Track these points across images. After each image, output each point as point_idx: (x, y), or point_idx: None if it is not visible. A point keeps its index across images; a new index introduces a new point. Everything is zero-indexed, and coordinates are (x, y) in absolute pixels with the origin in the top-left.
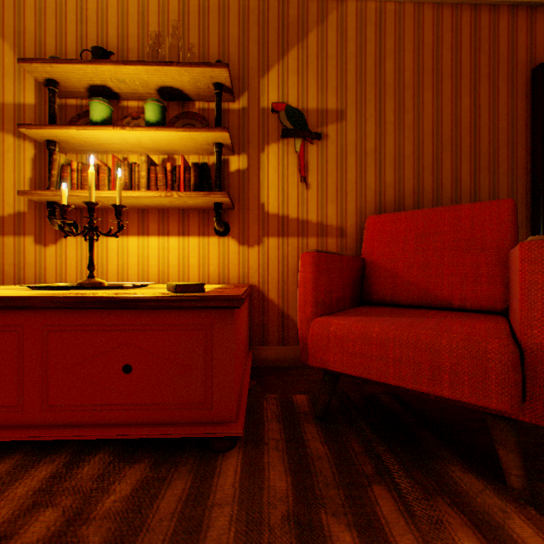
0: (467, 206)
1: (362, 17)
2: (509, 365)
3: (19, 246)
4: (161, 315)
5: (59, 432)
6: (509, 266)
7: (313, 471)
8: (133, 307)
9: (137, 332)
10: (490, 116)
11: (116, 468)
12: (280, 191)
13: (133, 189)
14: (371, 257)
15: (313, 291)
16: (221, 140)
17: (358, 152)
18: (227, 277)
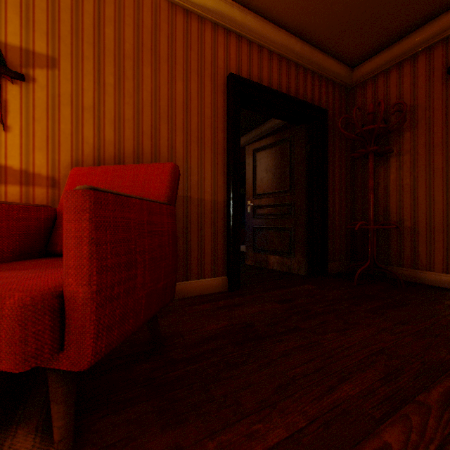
0: (145, 166)
1: None
2: (18, 320)
3: None
4: None
5: None
6: None
7: None
8: None
9: None
10: (199, 103)
11: None
12: None
13: None
14: None
15: None
16: None
17: (75, 105)
18: None
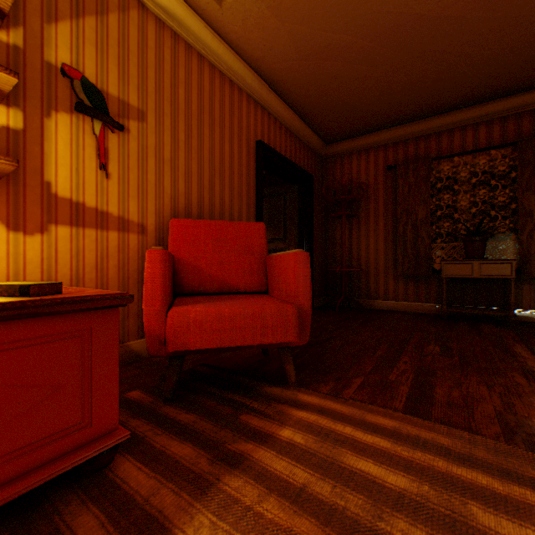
0: (243, 224)
1: (161, 35)
2: (297, 316)
3: None
4: (16, 328)
5: None
6: (274, 264)
7: (200, 431)
8: None
9: None
10: (239, 162)
11: None
12: (75, 173)
13: None
14: (180, 255)
15: (163, 285)
16: None
17: (158, 157)
18: None
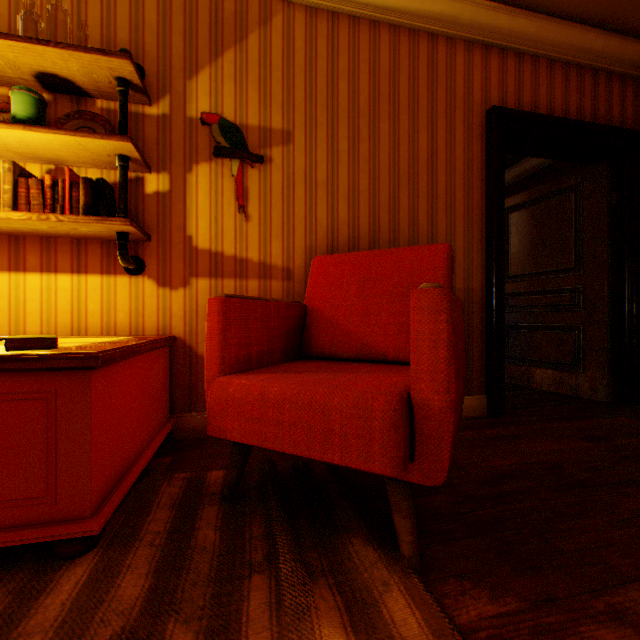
0: (408, 250)
1: (313, 26)
2: (391, 423)
3: None
4: None
5: None
6: None
7: (186, 568)
8: None
9: None
10: (447, 155)
11: None
12: (214, 222)
13: None
14: (314, 303)
15: (221, 344)
16: (125, 152)
17: (308, 182)
18: (142, 327)
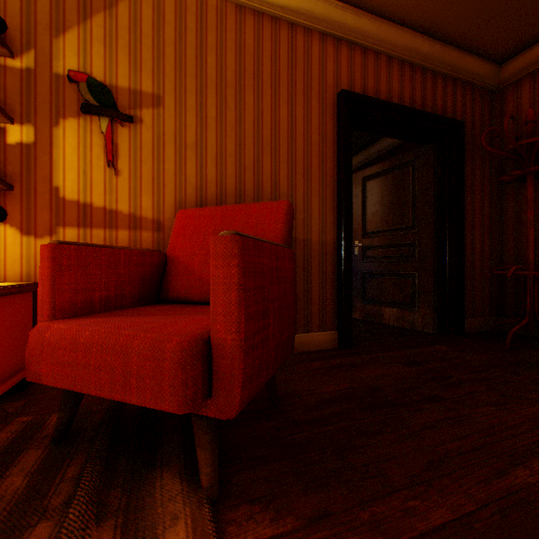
0: (256, 205)
1: (183, 3)
2: (180, 363)
3: None
4: None
5: None
6: None
7: None
8: None
9: None
10: (305, 128)
11: None
12: (82, 175)
13: None
14: (175, 252)
15: (51, 290)
16: None
17: (178, 143)
18: (4, 274)
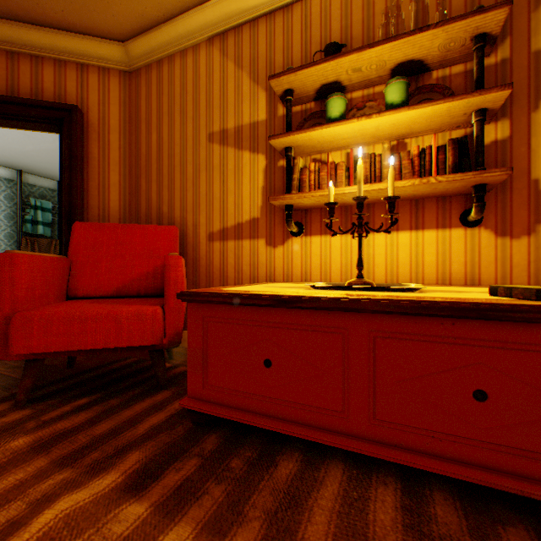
0: None
1: None
2: None
3: (253, 249)
4: (534, 331)
5: (391, 453)
6: None
7: None
8: (493, 317)
9: (492, 350)
10: None
11: (482, 524)
12: None
13: (371, 182)
14: None
15: None
16: (488, 104)
17: None
18: (476, 278)
